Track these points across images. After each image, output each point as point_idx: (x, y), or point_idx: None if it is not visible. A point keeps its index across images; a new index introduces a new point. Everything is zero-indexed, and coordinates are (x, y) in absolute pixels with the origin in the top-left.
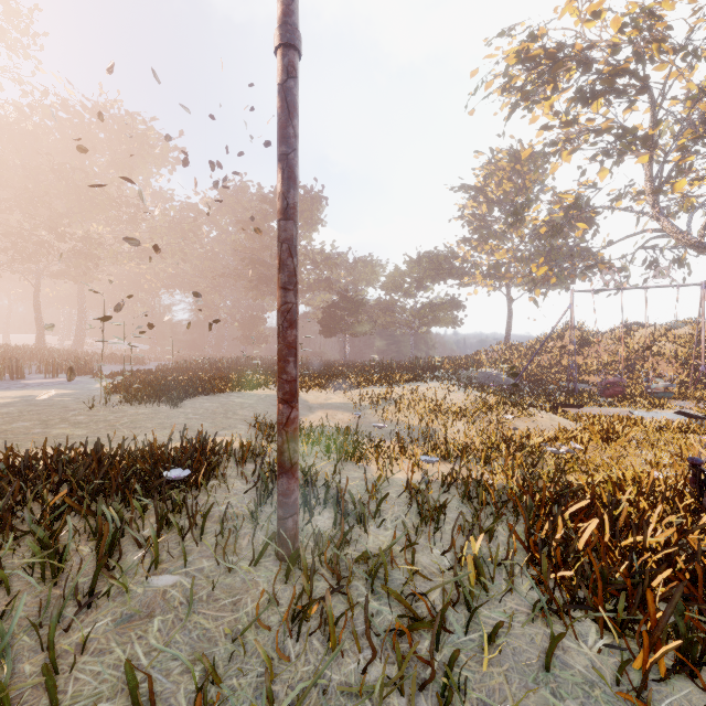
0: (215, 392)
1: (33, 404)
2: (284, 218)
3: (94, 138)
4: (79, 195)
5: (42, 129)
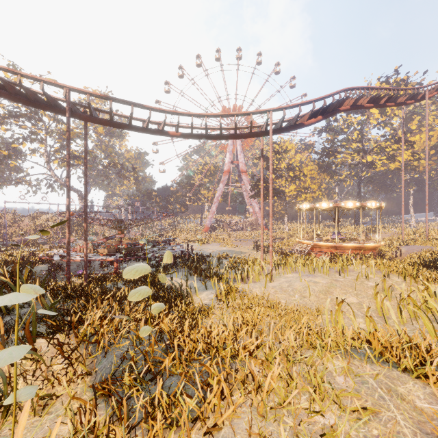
0: None
1: None
2: None
3: None
4: None
5: None
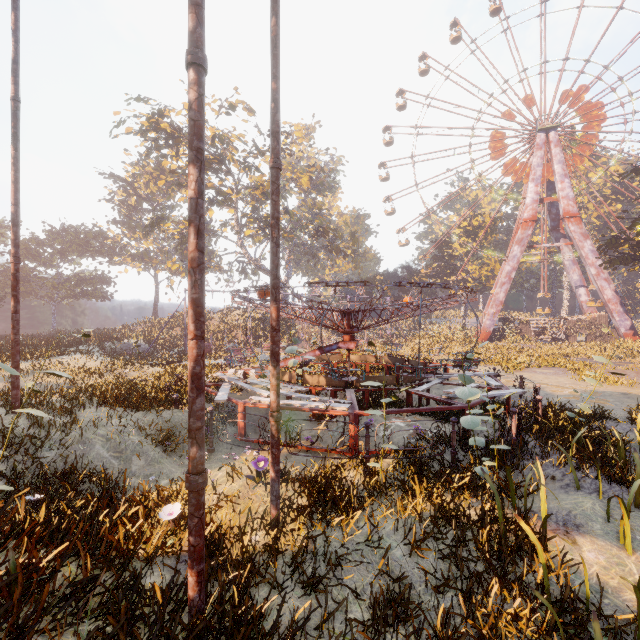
0: None
1: None
2: (15, 314)
3: None
4: None
5: None
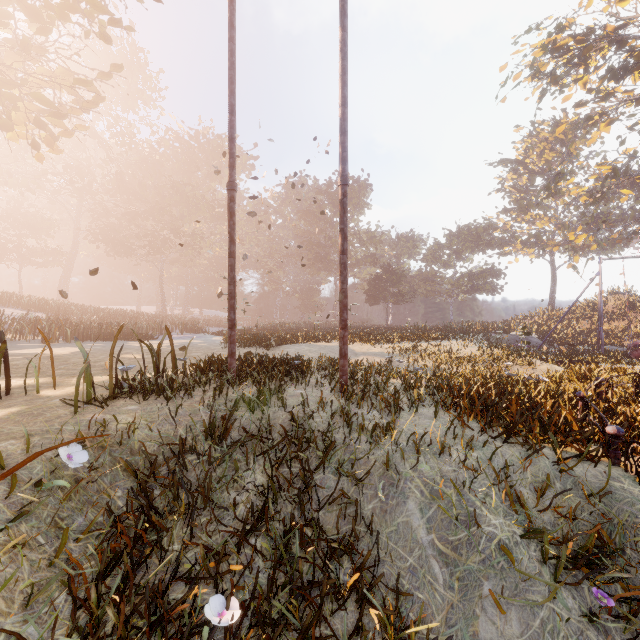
0: (291, 343)
1: (190, 346)
2: (342, 254)
3: (196, 159)
4: (189, 203)
5: (165, 158)
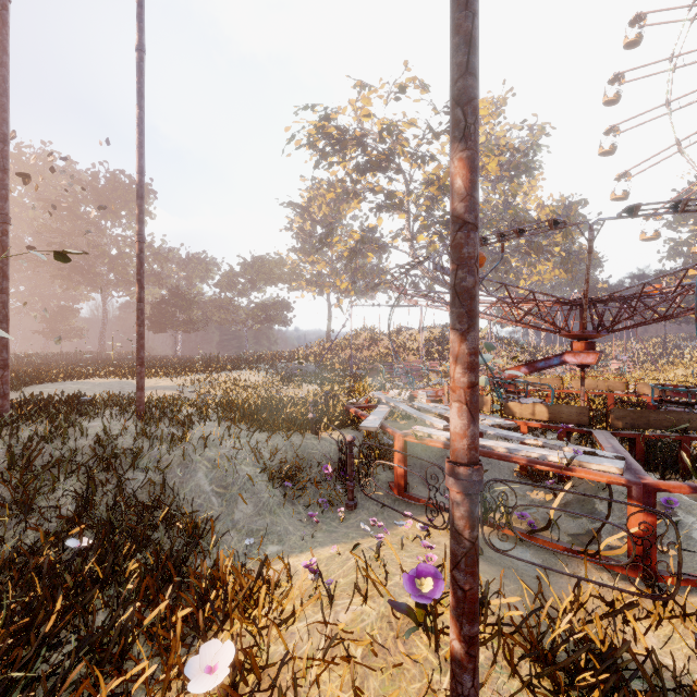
0: (48, 381)
1: None
2: (139, 302)
3: None
4: None
5: None
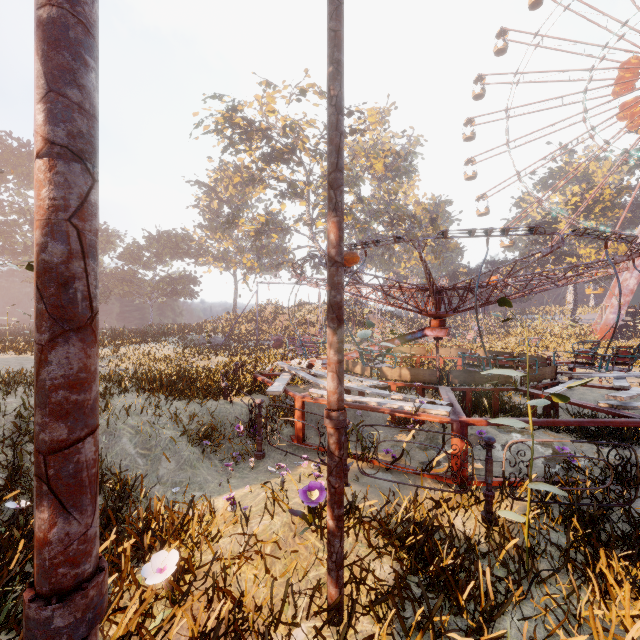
0: None
1: None
2: None
3: None
4: None
5: None
